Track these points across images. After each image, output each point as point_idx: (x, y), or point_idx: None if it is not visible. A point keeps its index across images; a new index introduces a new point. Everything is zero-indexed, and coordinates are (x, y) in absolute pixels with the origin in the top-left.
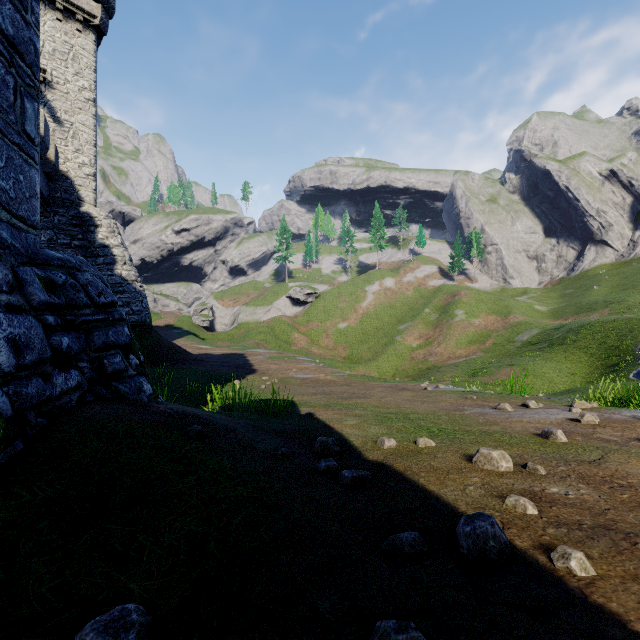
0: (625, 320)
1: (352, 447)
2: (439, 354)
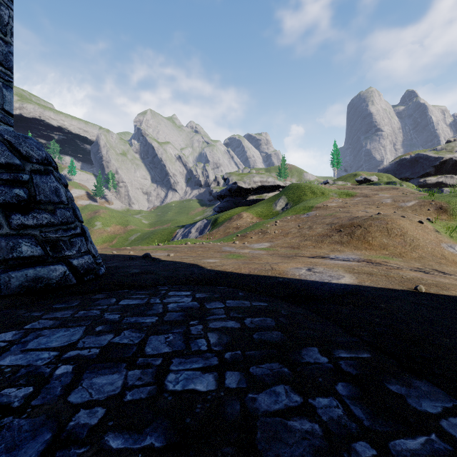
0: (170, 228)
1: None
2: None
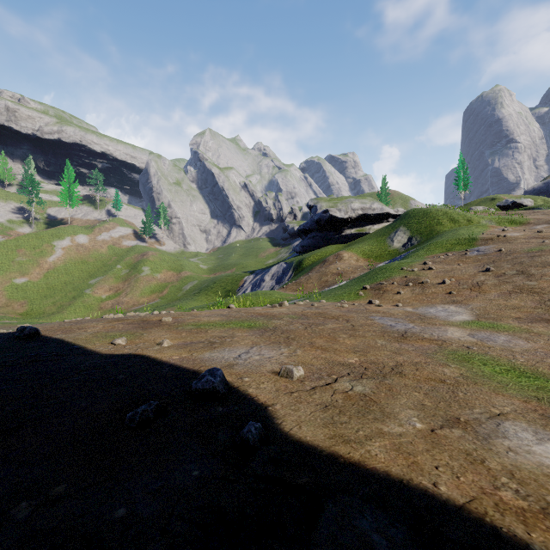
0: (236, 275)
1: None
2: (126, 303)
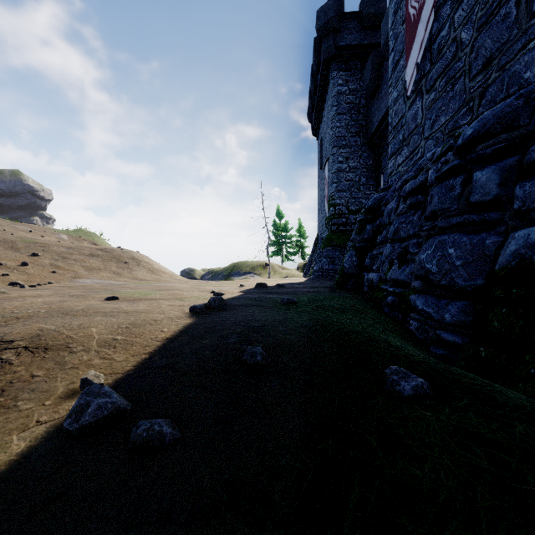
0: None
1: None
2: None
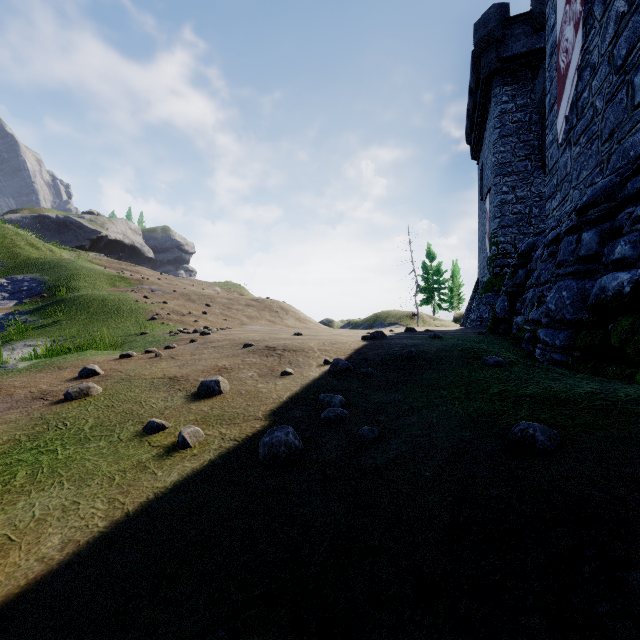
0: None
1: (229, 452)
2: None
